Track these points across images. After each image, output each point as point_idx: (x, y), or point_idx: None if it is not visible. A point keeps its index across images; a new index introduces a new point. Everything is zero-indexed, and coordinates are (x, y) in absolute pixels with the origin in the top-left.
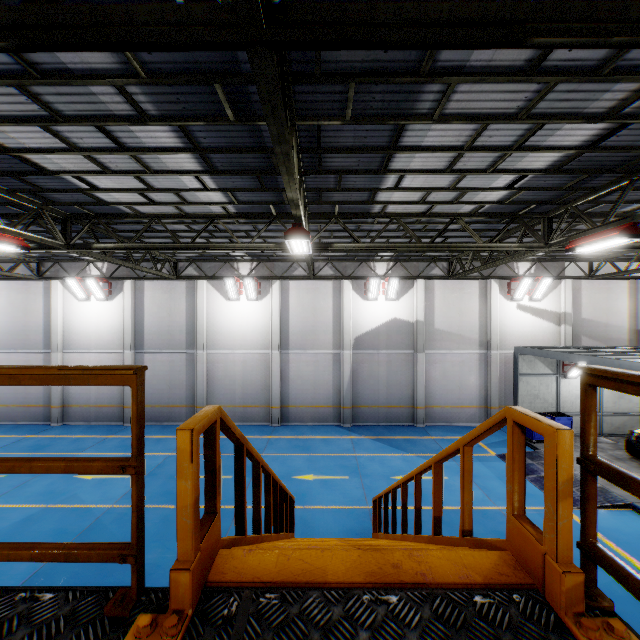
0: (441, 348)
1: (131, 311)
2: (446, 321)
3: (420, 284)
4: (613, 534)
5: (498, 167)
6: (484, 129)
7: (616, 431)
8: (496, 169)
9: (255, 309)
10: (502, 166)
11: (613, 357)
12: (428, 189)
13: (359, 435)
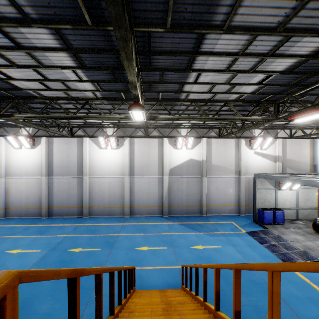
0: (215, 174)
1: (45, 154)
2: (218, 160)
3: (204, 140)
4: (315, 280)
5: (256, 69)
6: (254, 39)
7: (305, 217)
8: (255, 70)
9: (115, 153)
10: (259, 68)
11: (310, 180)
12: (214, 83)
13: (172, 222)
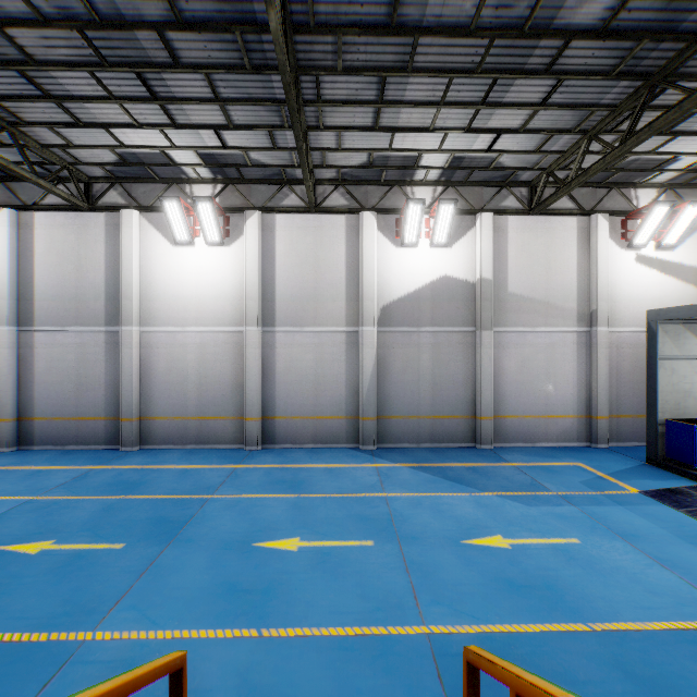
0: (518, 324)
1: (11, 261)
2: (526, 281)
3: (486, 220)
4: None
5: None
6: None
7: None
8: None
9: (220, 260)
10: None
11: None
12: None
13: (389, 462)
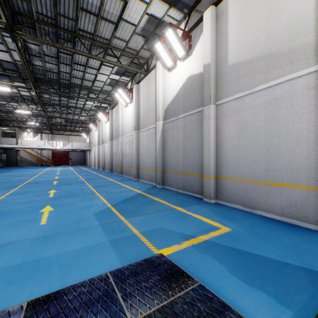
0: (236, 90)
1: (110, 123)
2: (244, 45)
3: (206, 17)
4: None
5: None
6: None
7: None
8: None
9: (131, 108)
10: None
11: None
12: None
13: (142, 190)
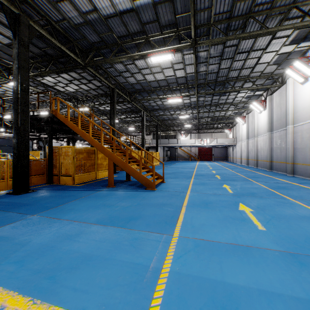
0: None
1: (268, 112)
2: None
3: None
4: None
5: None
6: None
7: None
8: None
9: None
10: None
11: None
12: None
13: None
